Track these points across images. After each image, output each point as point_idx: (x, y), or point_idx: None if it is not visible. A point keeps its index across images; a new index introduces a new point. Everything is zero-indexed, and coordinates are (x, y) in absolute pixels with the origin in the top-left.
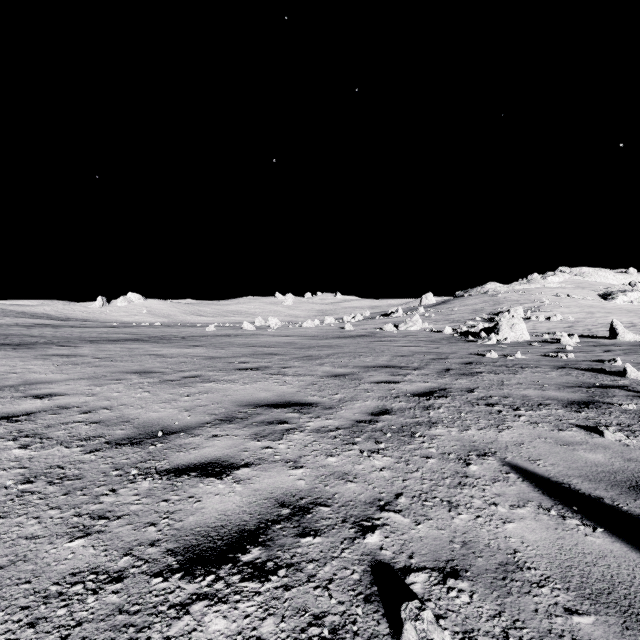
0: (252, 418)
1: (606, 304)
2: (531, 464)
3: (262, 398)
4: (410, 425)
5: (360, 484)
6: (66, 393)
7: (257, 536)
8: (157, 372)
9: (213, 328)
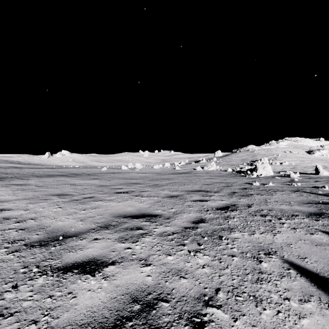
0: (120, 225)
1: (310, 156)
2: (302, 261)
3: (128, 211)
4: (218, 230)
5: (190, 280)
6: (11, 208)
7: None
8: (69, 195)
9: (106, 169)
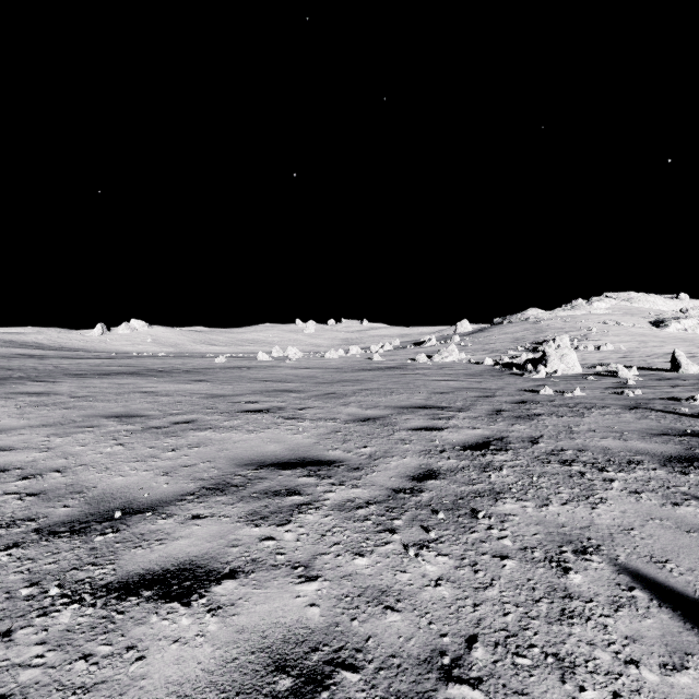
0: (252, 485)
1: (658, 332)
2: (659, 570)
3: (269, 453)
4: (467, 497)
5: (407, 615)
6: (13, 447)
7: None
8: (142, 416)
9: (224, 359)
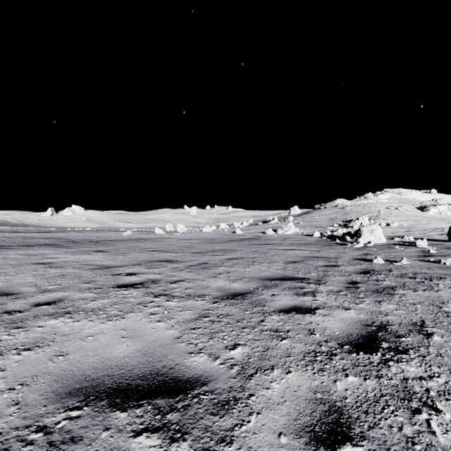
0: None
1: (423, 214)
2: None
3: (114, 362)
4: None
5: None
6: None
7: None
8: (12, 294)
9: (130, 233)
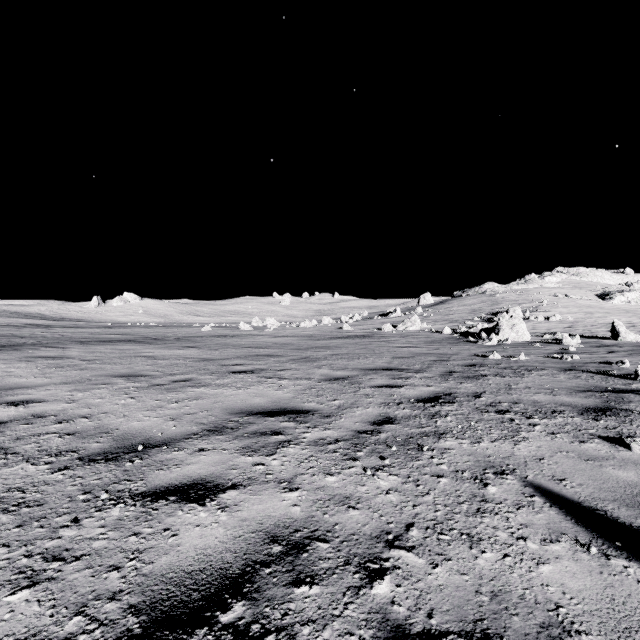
0: (243, 428)
1: (604, 304)
2: (557, 484)
3: (255, 405)
4: (416, 436)
5: (364, 511)
6: (44, 399)
7: (241, 585)
8: (146, 375)
9: (209, 328)
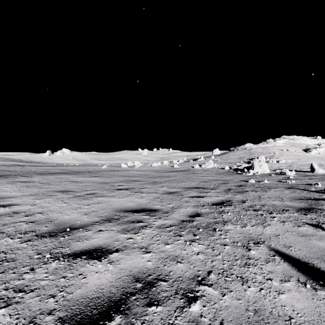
0: (122, 219)
1: (306, 154)
2: (286, 249)
3: (129, 206)
4: (212, 223)
5: (185, 264)
6: (19, 204)
7: (119, 306)
8: (72, 191)
9: (106, 167)
